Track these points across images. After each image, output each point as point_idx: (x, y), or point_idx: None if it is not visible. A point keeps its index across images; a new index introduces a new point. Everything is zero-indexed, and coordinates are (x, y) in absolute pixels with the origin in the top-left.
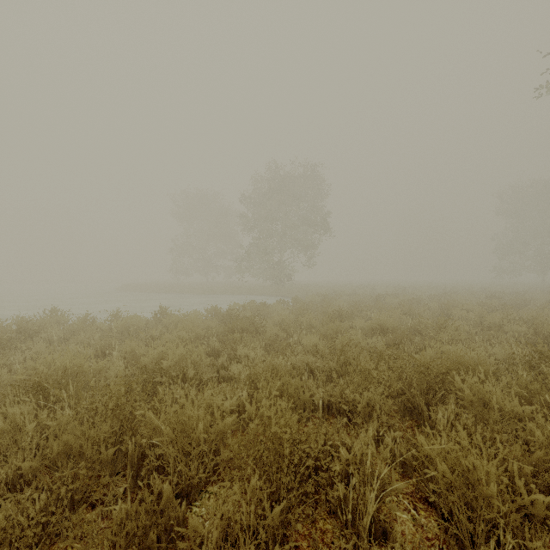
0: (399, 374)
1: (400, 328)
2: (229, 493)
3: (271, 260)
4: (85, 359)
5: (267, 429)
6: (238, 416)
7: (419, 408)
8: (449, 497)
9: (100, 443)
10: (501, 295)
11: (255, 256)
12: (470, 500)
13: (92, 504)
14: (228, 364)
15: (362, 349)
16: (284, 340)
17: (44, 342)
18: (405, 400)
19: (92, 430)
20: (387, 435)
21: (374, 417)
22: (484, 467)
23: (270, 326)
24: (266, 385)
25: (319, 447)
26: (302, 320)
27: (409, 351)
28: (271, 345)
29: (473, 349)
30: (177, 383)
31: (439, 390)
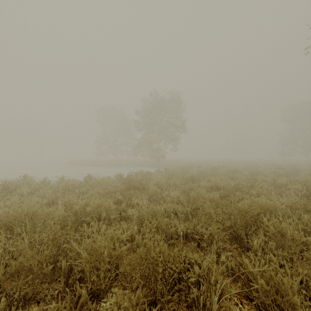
0: (228, 216)
1: (228, 187)
2: (122, 302)
3: (152, 147)
4: (37, 208)
5: (148, 254)
6: (131, 242)
7: (241, 236)
8: (265, 300)
9: (43, 263)
10: (284, 167)
11: (143, 145)
12: (279, 303)
13: (38, 300)
14: (126, 209)
15: (206, 200)
16: (160, 194)
17: (18, 195)
18: (232, 232)
19: (37, 255)
20: (222, 254)
21: (214, 242)
22: (290, 283)
23: (151, 186)
24: (148, 223)
25: (181, 266)
26: (170, 182)
27: (233, 201)
28: (152, 196)
29: (273, 200)
30: (95, 221)
31: (253, 226)
